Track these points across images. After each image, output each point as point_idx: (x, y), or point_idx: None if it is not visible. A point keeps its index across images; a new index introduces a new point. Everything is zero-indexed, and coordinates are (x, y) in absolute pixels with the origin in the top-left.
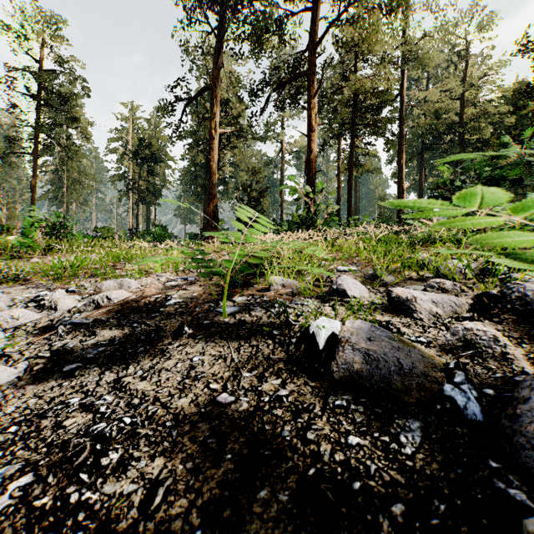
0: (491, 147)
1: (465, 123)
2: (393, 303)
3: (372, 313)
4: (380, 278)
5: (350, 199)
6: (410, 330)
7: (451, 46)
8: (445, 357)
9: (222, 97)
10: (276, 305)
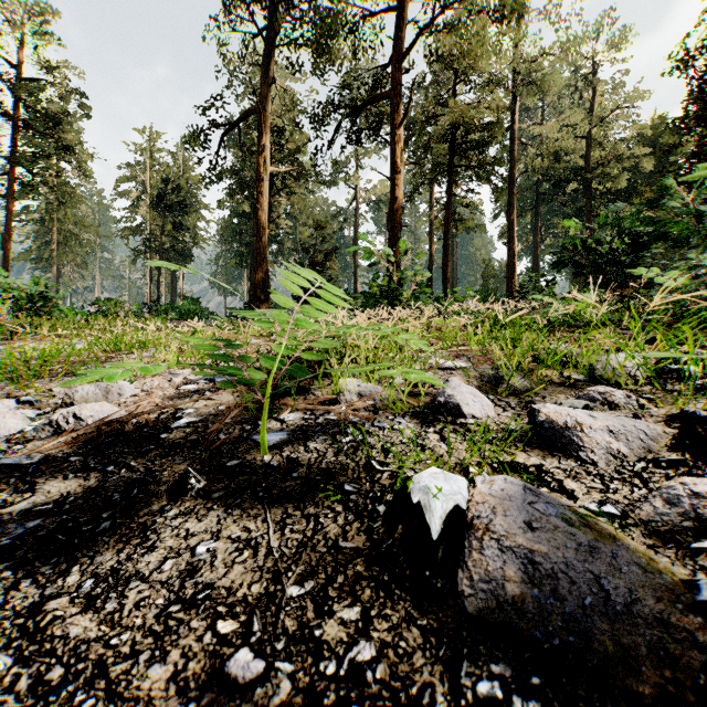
0: (624, 200)
1: (593, 169)
2: (541, 431)
3: (508, 448)
4: (507, 382)
5: (447, 265)
6: (581, 487)
7: (575, 68)
8: (664, 552)
9: (275, 124)
10: (349, 431)
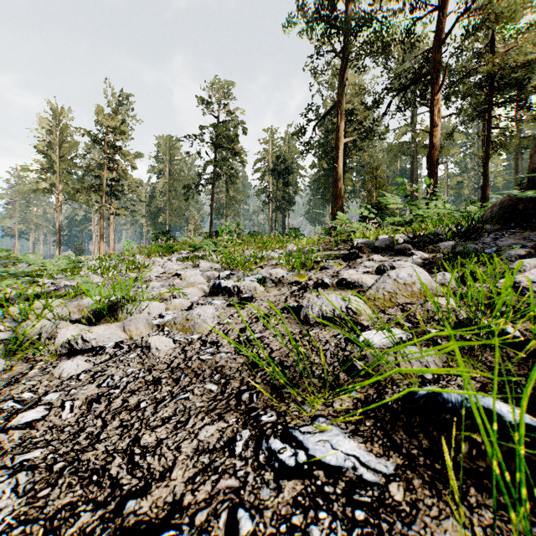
0: None
1: None
2: None
3: None
4: None
5: (486, 185)
6: None
7: None
8: None
9: (347, 108)
10: None
